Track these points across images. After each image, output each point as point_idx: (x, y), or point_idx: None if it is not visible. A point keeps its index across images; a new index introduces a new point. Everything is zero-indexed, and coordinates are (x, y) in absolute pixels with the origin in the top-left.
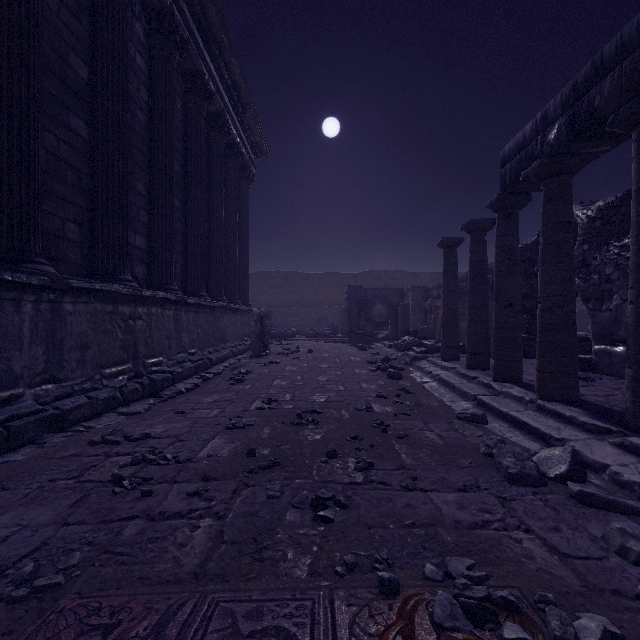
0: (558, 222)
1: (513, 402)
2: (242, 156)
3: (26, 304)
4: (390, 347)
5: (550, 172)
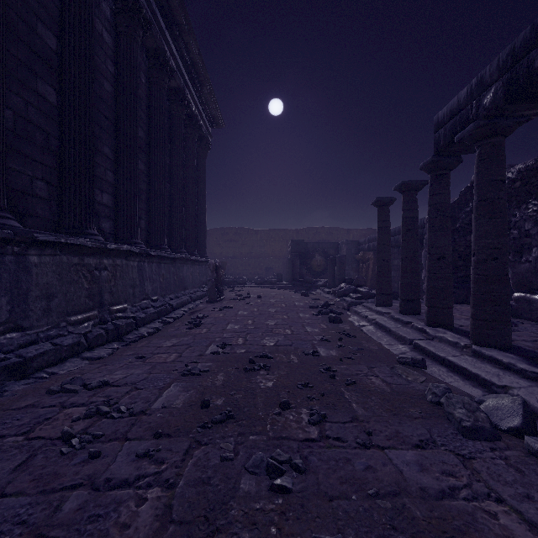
0: (492, 180)
1: (448, 347)
2: (200, 127)
3: None
4: (328, 293)
5: (485, 134)
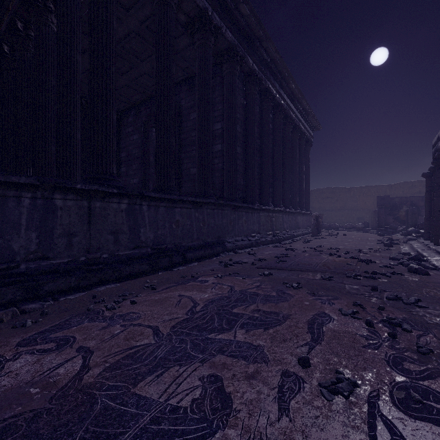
0: None
1: (430, 251)
2: (306, 137)
3: (255, 213)
4: (402, 235)
5: None
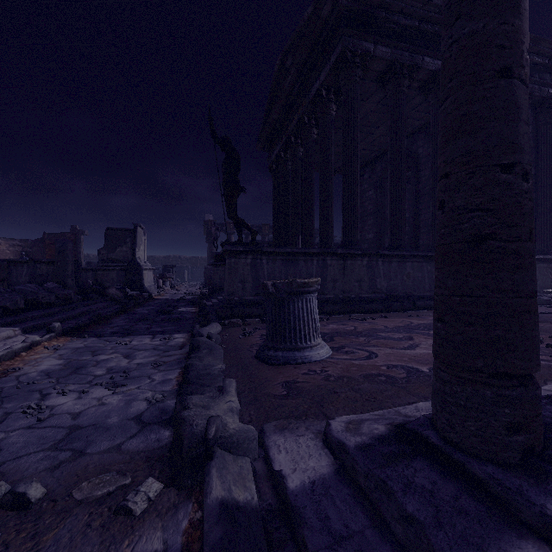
0: None
1: None
2: None
3: None
4: None
5: None
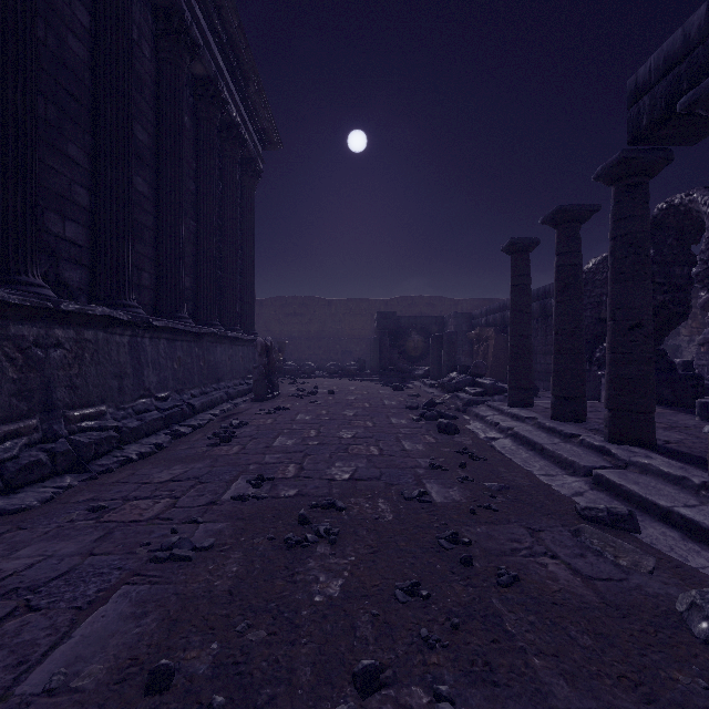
0: None
1: (665, 484)
2: (244, 143)
3: None
4: (432, 386)
5: None
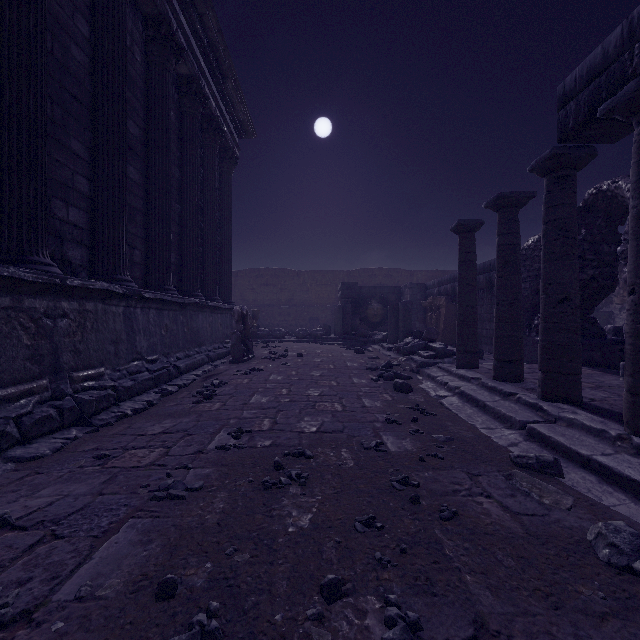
0: None
1: (587, 436)
2: (223, 133)
3: None
4: (390, 350)
5: None
